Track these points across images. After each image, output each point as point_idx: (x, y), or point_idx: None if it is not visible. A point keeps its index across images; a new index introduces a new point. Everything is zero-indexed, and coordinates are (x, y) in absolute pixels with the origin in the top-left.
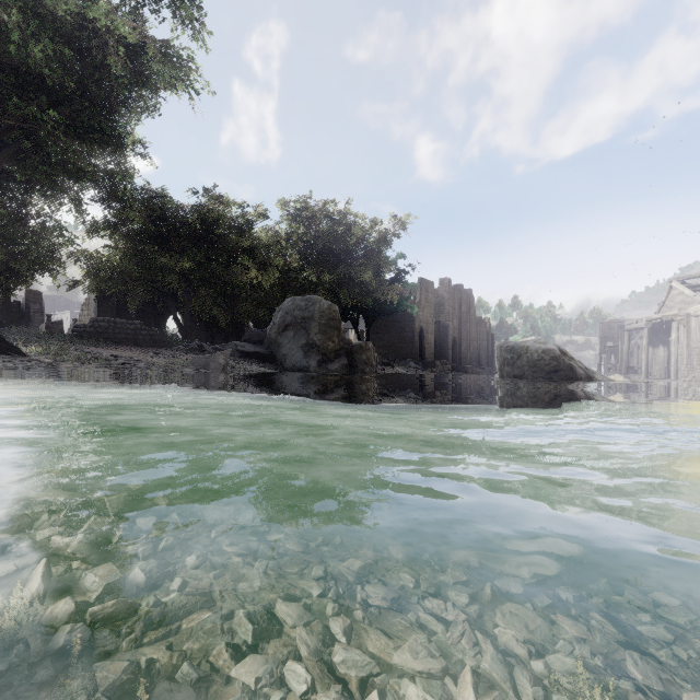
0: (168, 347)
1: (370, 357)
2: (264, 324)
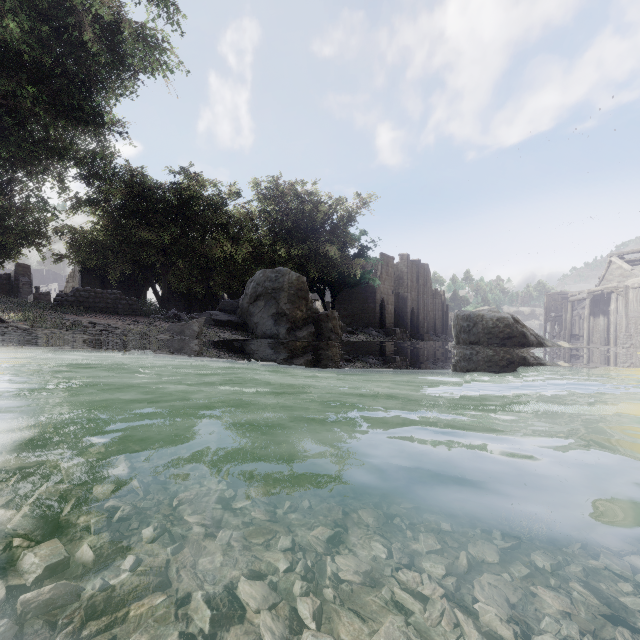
0: (147, 315)
1: (335, 325)
2: (237, 295)
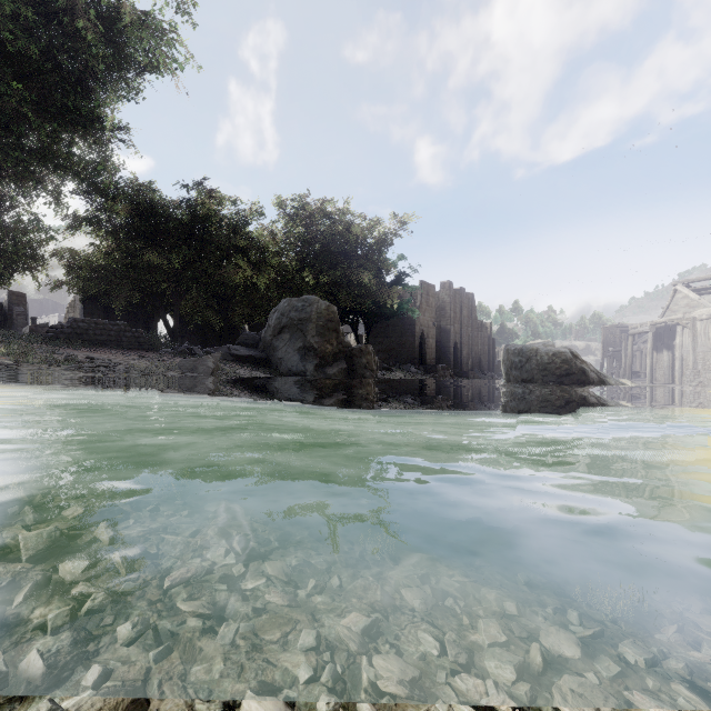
0: (156, 350)
1: (370, 360)
2: (260, 328)
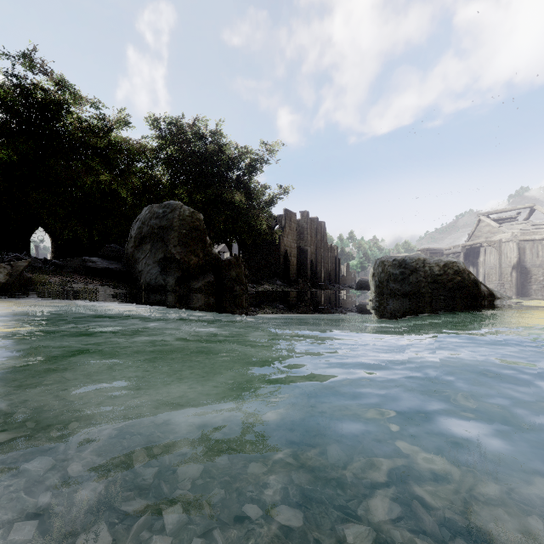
0: None
1: (240, 274)
2: None
